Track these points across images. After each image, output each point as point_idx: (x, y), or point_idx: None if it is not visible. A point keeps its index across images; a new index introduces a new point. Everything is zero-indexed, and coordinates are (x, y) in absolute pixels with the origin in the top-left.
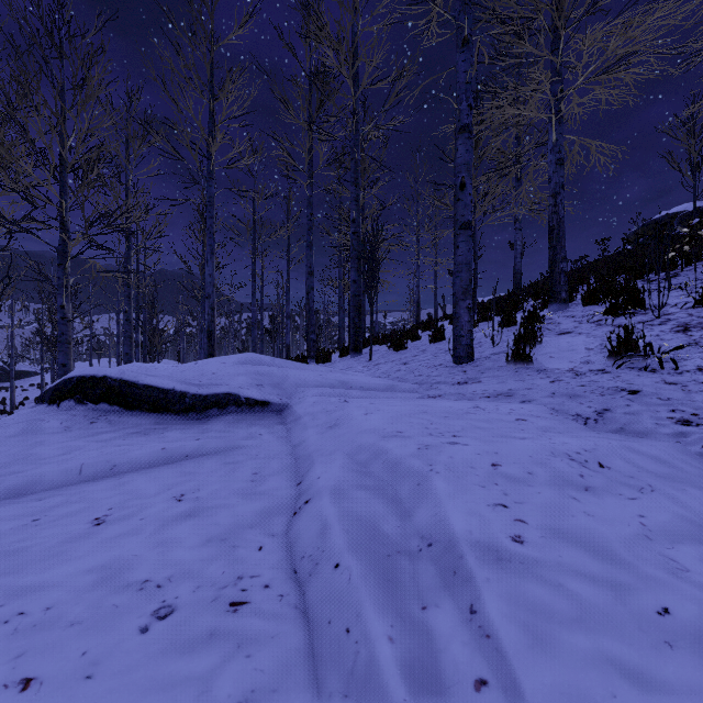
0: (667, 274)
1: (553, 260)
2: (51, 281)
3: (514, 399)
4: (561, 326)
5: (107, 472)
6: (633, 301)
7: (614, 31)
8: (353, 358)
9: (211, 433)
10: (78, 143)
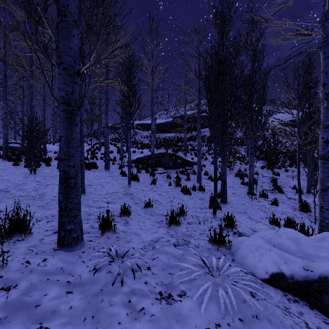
0: None
1: None
2: None
3: None
4: None
5: None
6: None
7: None
8: None
9: None
10: None
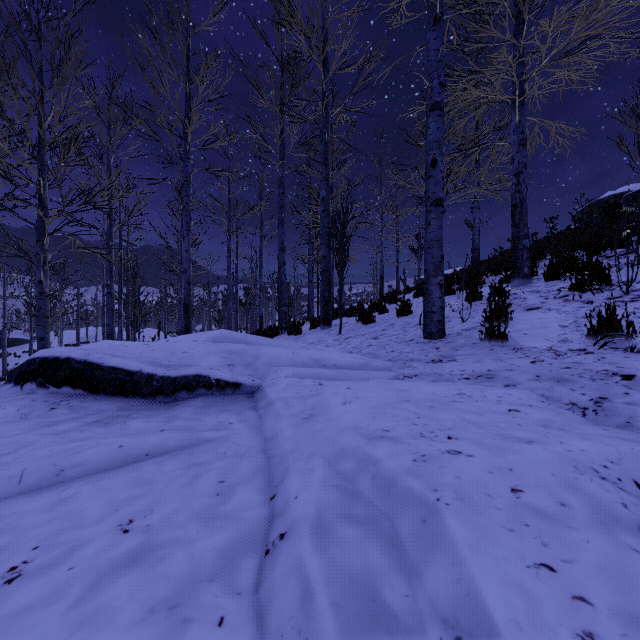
0: (636, 250)
1: (515, 237)
2: (29, 257)
3: (497, 382)
4: (528, 301)
5: (51, 480)
6: (598, 277)
7: (576, 15)
8: (323, 330)
9: (177, 422)
10: (55, 122)
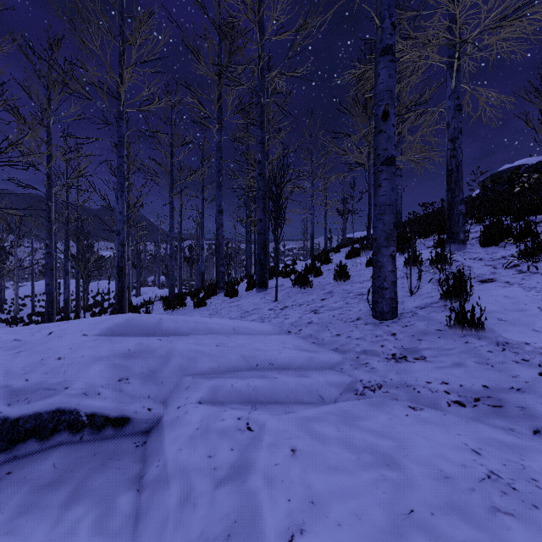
0: None
1: (451, 202)
2: None
3: (513, 418)
4: (475, 271)
5: None
6: None
7: None
8: (258, 294)
9: None
10: None
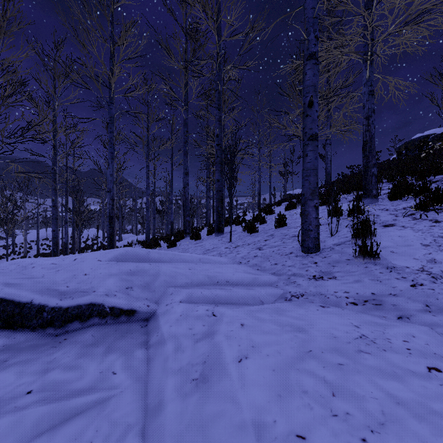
0: None
1: (366, 166)
2: None
3: (387, 311)
4: (381, 218)
5: None
6: (437, 199)
7: None
8: (217, 237)
9: (53, 373)
10: None
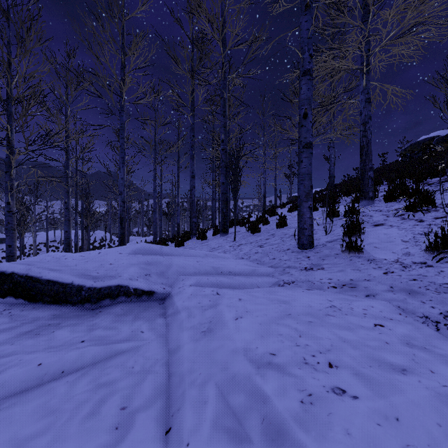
0: None
1: (363, 170)
2: (1, 184)
3: (359, 291)
4: (374, 219)
5: None
6: (425, 200)
7: (408, 7)
8: (222, 237)
9: (97, 331)
10: (19, 82)
